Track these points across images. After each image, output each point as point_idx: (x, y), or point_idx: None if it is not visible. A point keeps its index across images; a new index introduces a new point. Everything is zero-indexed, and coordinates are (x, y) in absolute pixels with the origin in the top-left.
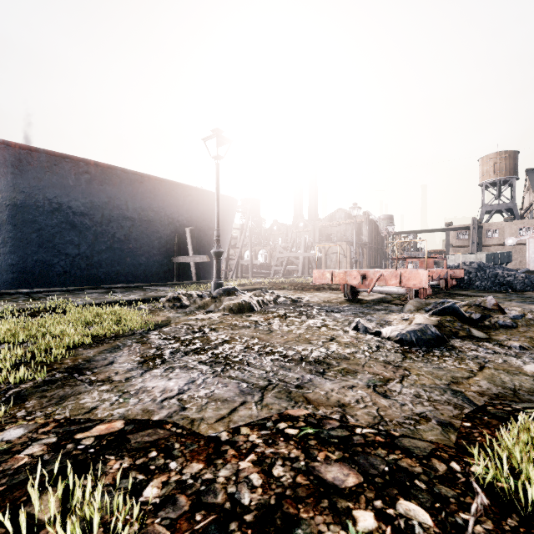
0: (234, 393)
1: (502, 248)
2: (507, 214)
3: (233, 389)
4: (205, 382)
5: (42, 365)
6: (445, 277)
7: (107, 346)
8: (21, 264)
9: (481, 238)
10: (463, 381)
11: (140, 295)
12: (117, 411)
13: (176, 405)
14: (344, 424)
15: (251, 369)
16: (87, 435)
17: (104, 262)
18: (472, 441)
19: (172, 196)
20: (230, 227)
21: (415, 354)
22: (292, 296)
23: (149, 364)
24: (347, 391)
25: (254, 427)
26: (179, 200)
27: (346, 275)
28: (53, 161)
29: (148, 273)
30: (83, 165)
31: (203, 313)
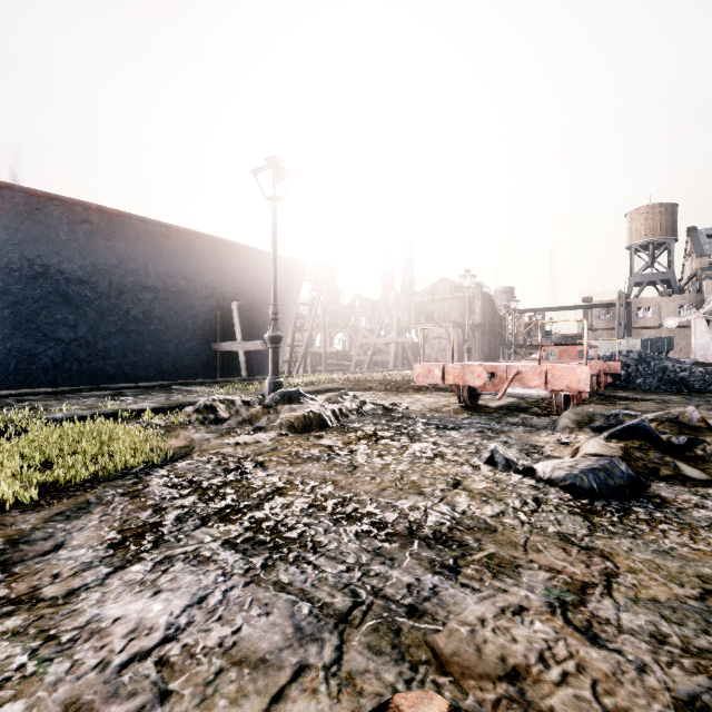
0: (282, 636)
1: (657, 331)
2: (663, 287)
3: (280, 622)
4: (226, 601)
5: None
6: (597, 372)
7: (66, 504)
8: None
9: (629, 318)
10: None
11: (157, 402)
12: None
13: (148, 685)
14: None
15: (319, 560)
16: None
17: (114, 350)
18: None
19: (212, 257)
20: (295, 302)
21: (605, 516)
22: (384, 402)
23: (129, 549)
24: (513, 625)
25: None
26: (223, 263)
27: (464, 372)
28: (35, 204)
29: (178, 366)
30: (81, 211)
31: (248, 432)
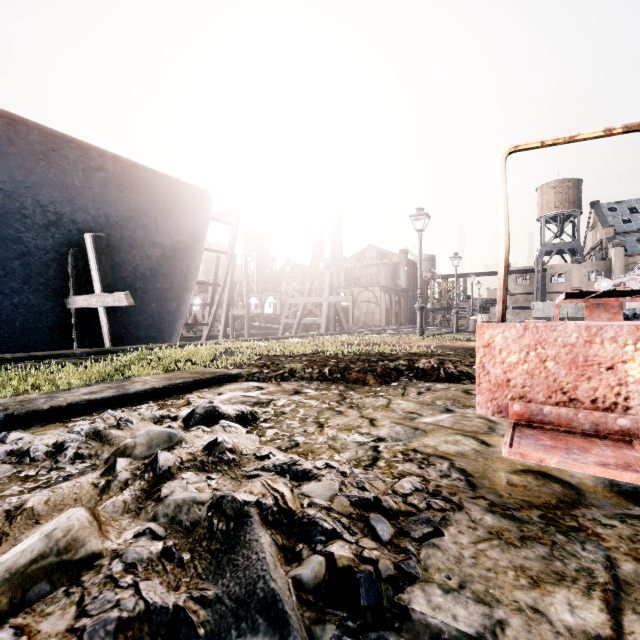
0: None
1: None
2: (571, 256)
3: None
4: None
5: None
6: None
7: None
8: None
9: (544, 283)
10: None
11: None
12: None
13: None
14: None
15: None
16: None
17: None
18: None
19: (51, 163)
20: (199, 245)
21: None
22: (325, 490)
23: None
24: None
25: None
26: (73, 176)
27: None
28: None
29: (1, 330)
30: None
31: None
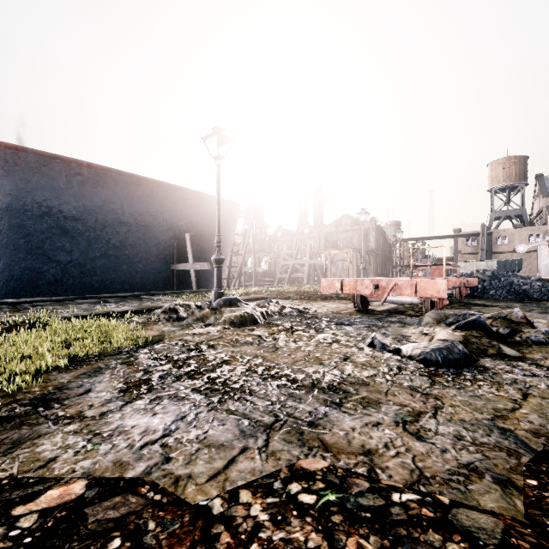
0: (233, 434)
1: (512, 255)
2: (517, 221)
3: (231, 428)
4: (198, 418)
5: (4, 394)
6: (459, 286)
7: (86, 369)
8: (7, 271)
9: (490, 245)
10: (509, 415)
11: (134, 306)
12: (80, 465)
13: (158, 455)
14: (375, 485)
15: (254, 399)
16: (29, 510)
17: (98, 270)
18: (548, 513)
19: (171, 200)
20: (233, 233)
21: (443, 377)
22: (298, 307)
23: (133, 392)
24: (372, 431)
25: (258, 491)
26: (179, 204)
27: (357, 284)
28: (42, 161)
29: (145, 281)
30: (75, 166)
31: (201, 326)
